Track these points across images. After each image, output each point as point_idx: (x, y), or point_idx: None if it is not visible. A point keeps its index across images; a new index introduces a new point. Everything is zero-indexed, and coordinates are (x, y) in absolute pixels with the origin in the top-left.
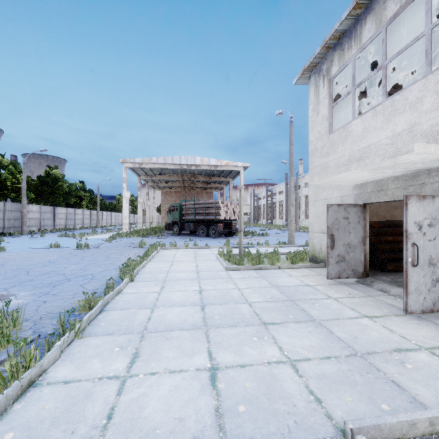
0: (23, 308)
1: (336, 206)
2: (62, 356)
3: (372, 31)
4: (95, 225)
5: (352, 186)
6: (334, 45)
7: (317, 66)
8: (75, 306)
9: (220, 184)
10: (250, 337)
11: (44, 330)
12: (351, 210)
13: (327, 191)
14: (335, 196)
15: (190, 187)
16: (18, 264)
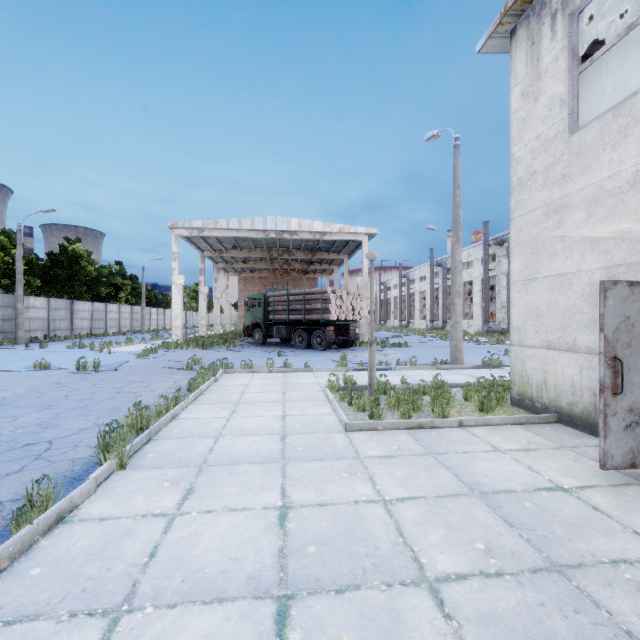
0: None
1: (625, 287)
2: None
3: None
4: (138, 328)
5: None
6: None
7: (536, 0)
8: None
9: (329, 265)
10: None
11: None
12: None
13: (564, 259)
14: (587, 268)
15: (283, 270)
16: None
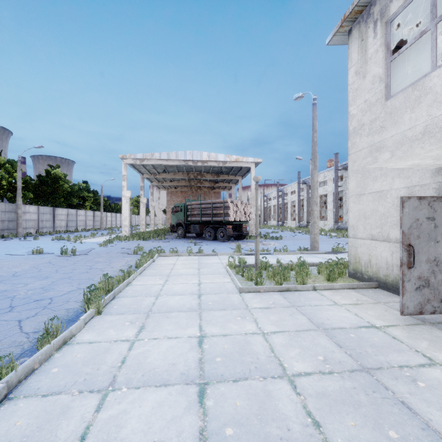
0: None
1: (416, 200)
2: None
3: None
4: (98, 227)
5: (431, 171)
6: None
7: (364, 12)
8: None
9: (229, 183)
10: None
11: None
12: (439, 206)
13: (381, 181)
14: (396, 187)
15: (197, 187)
16: None
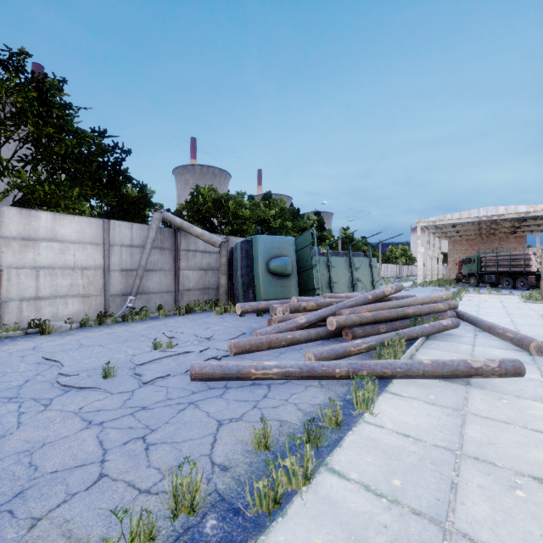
0: None
1: None
2: None
3: None
4: None
5: None
6: None
7: None
8: None
9: (538, 227)
10: (524, 311)
11: None
12: None
13: None
14: None
15: (488, 232)
16: None
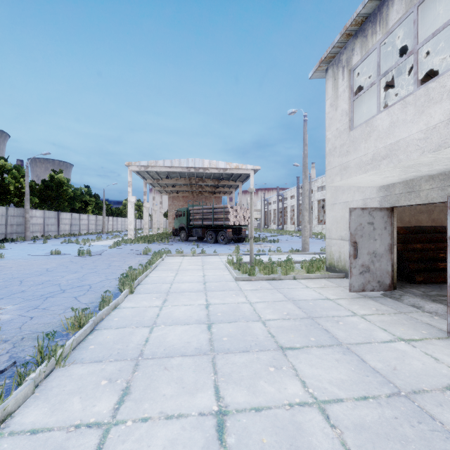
0: (5, 325)
1: (360, 210)
2: (36, 391)
3: (400, 12)
4: (100, 230)
5: (376, 188)
6: (355, 32)
7: (336, 57)
8: (63, 324)
9: (229, 188)
10: (265, 367)
11: (22, 354)
12: (377, 214)
13: (347, 194)
14: (356, 199)
15: (198, 191)
16: (13, 273)
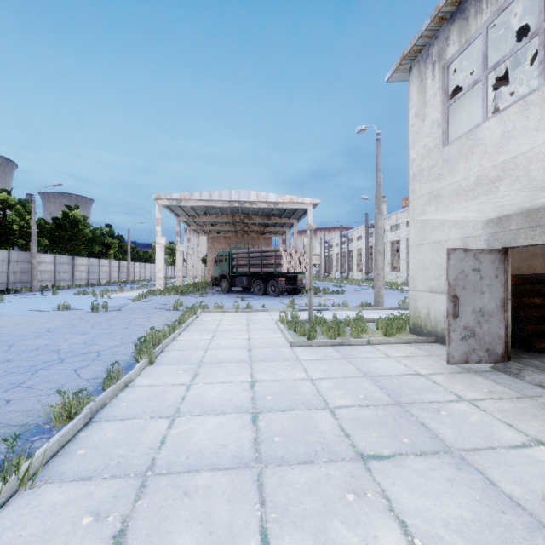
0: None
1: (461, 252)
2: None
3: None
4: (124, 279)
5: (482, 222)
6: (451, 15)
7: (423, 51)
8: (45, 414)
9: (282, 228)
10: (339, 493)
11: None
12: (485, 257)
13: (439, 231)
14: (452, 238)
15: (243, 231)
16: (4, 334)
